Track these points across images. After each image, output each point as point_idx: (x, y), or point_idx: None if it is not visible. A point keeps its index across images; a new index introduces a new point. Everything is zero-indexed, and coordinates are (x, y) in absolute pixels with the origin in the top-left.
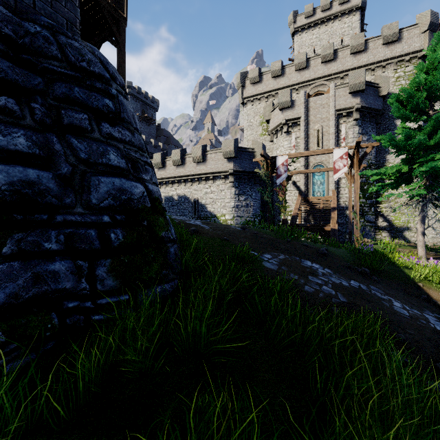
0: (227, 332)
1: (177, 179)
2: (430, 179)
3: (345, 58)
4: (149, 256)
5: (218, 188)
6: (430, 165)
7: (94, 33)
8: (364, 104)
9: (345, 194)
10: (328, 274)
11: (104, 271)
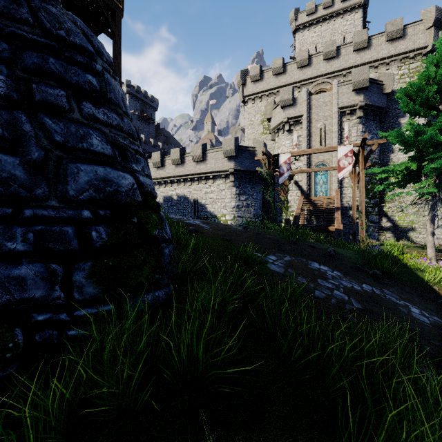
0: (230, 349)
1: (177, 179)
2: (440, 176)
3: (348, 55)
4: (139, 258)
5: (218, 188)
6: (441, 161)
7: (89, 25)
8: (368, 101)
9: (348, 193)
10: (338, 277)
11: (82, 277)
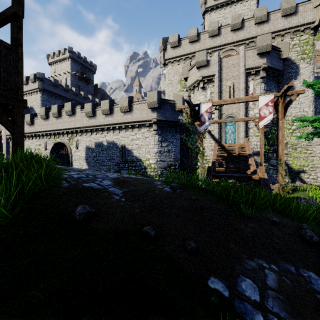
0: None
1: (106, 127)
2: None
3: (250, 27)
4: None
5: (143, 135)
6: None
7: None
8: (269, 64)
9: (253, 141)
10: None
11: None
